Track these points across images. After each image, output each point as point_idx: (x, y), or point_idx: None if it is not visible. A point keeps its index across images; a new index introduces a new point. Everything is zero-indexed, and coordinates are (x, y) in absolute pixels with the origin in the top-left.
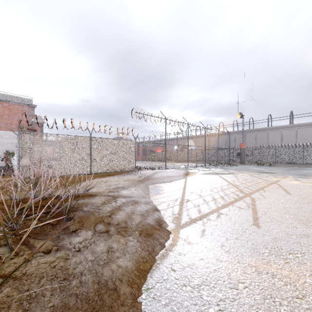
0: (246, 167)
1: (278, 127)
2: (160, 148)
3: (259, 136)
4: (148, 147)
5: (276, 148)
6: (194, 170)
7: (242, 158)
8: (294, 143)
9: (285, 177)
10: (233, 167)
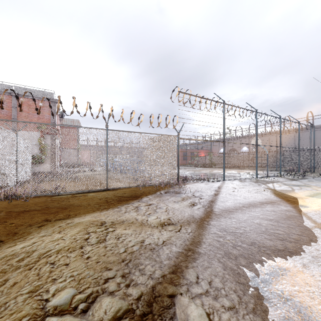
0: None
1: None
2: (202, 152)
3: None
4: (189, 151)
5: None
6: (280, 185)
7: None
8: None
9: None
10: None
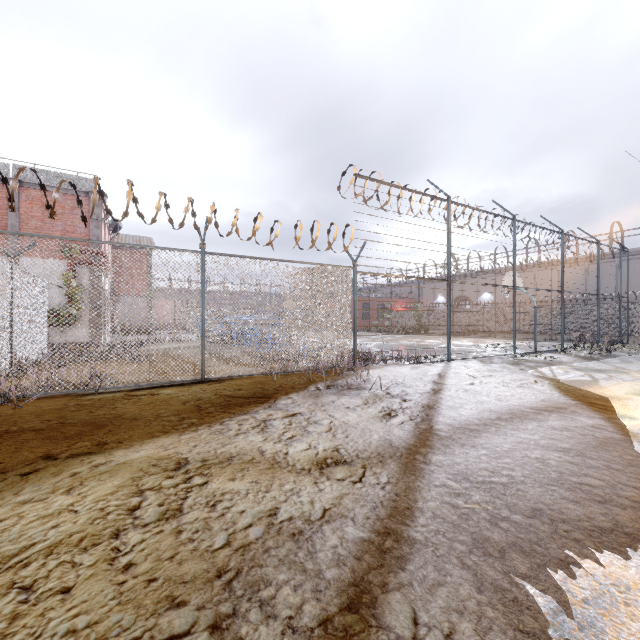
0: None
1: None
2: (401, 303)
3: None
4: (374, 301)
5: None
6: (565, 371)
7: None
8: None
9: None
10: None
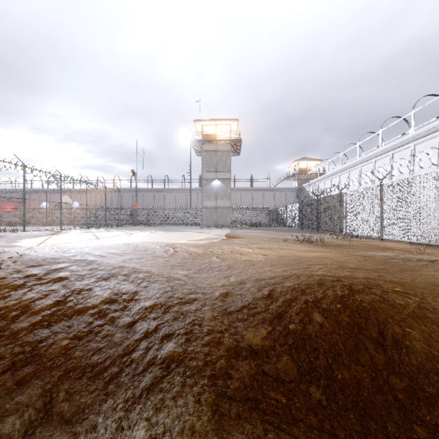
0: (131, 228)
1: (173, 189)
2: (10, 205)
3: (157, 196)
4: None
5: (168, 210)
6: (68, 231)
7: (134, 219)
8: (185, 205)
9: (148, 231)
10: (119, 228)
